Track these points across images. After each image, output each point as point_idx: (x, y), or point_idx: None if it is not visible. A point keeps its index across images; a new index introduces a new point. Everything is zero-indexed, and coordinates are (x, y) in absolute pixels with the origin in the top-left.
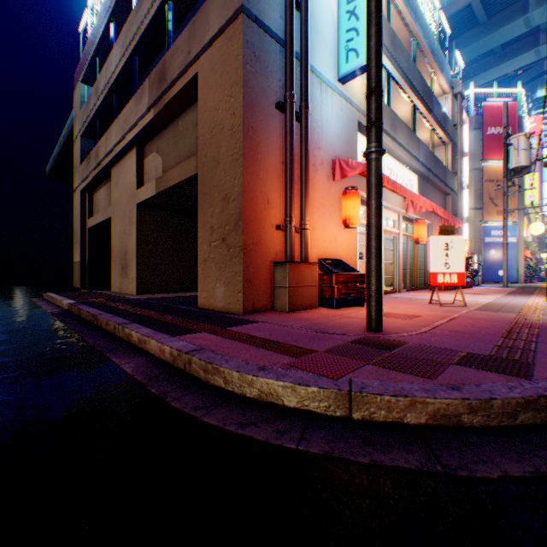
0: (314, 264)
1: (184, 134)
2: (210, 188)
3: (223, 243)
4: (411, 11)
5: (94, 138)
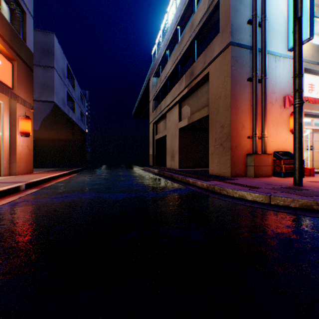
0: (269, 154)
1: (200, 96)
2: (214, 122)
3: (220, 146)
4: None
5: (157, 100)
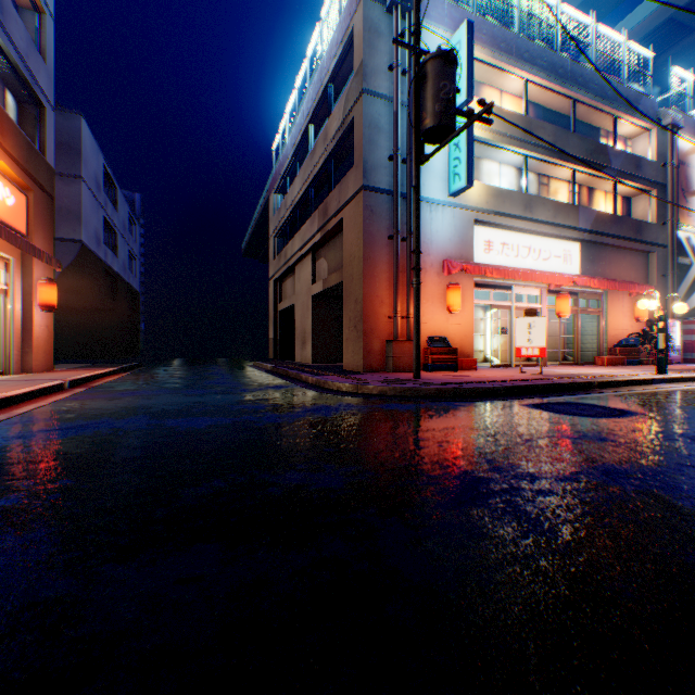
0: None
1: (339, 249)
2: (349, 293)
3: (355, 328)
4: (562, 78)
5: (283, 236)
